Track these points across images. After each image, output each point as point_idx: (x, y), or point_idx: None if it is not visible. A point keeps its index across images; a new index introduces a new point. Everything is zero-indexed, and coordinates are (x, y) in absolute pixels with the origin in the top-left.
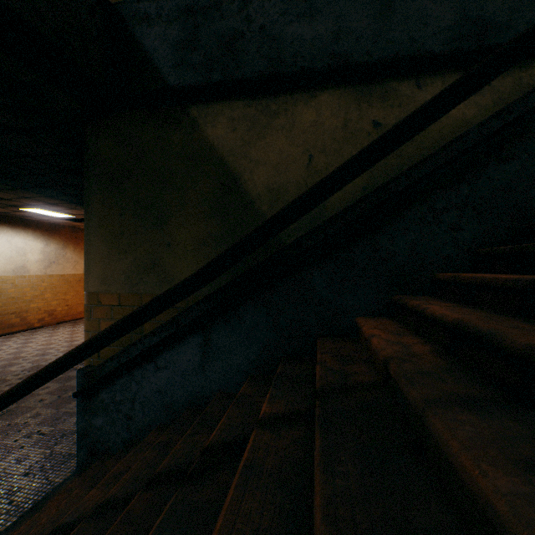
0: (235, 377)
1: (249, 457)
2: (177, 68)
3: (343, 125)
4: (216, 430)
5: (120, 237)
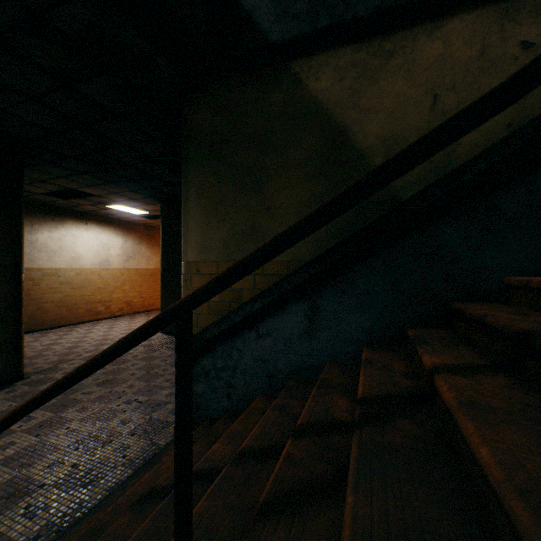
0: (346, 347)
1: (459, 396)
2: (279, 21)
3: (480, 53)
4: (363, 385)
5: (218, 205)
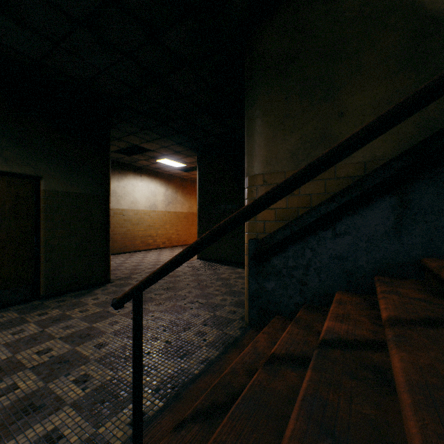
0: None
1: None
2: None
3: None
4: None
5: (285, 120)
